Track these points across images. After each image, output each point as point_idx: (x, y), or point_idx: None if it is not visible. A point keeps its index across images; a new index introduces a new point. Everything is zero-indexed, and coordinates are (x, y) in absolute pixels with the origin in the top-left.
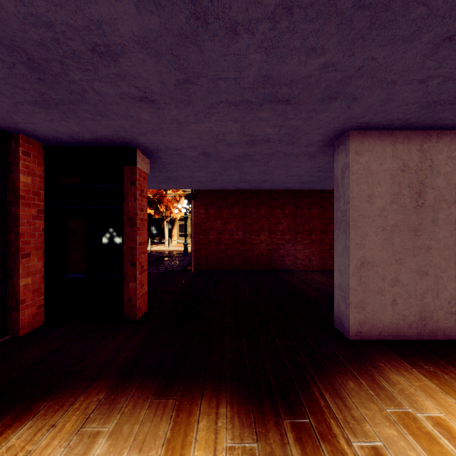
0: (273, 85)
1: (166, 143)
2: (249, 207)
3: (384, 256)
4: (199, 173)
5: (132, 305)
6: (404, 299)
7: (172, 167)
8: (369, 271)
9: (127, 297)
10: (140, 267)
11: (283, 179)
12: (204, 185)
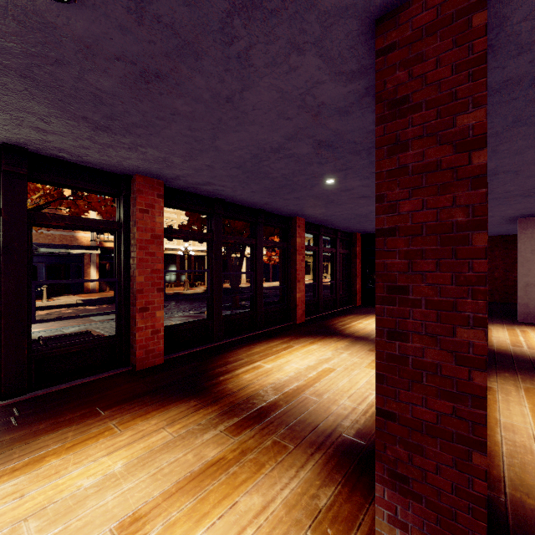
0: None
1: None
2: None
3: None
4: None
5: None
6: None
7: None
8: (532, 288)
9: None
10: None
11: (505, 230)
12: None
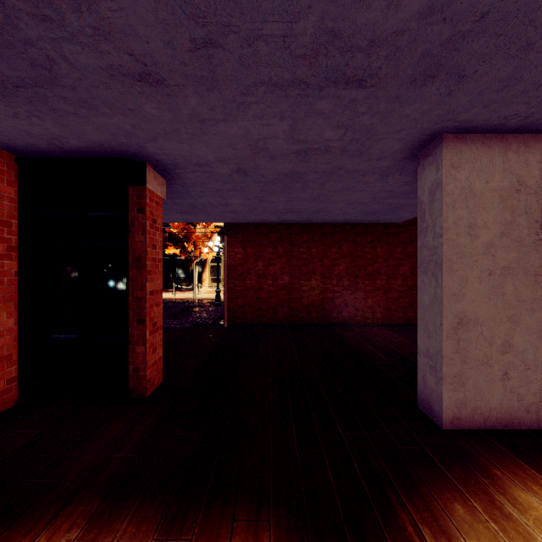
0: (341, 50)
1: (185, 154)
2: (297, 245)
3: (491, 310)
4: (233, 200)
5: (139, 377)
6: (519, 372)
7: (197, 191)
8: (470, 332)
9: (133, 366)
10: (152, 324)
11: (342, 208)
12: (240, 216)
